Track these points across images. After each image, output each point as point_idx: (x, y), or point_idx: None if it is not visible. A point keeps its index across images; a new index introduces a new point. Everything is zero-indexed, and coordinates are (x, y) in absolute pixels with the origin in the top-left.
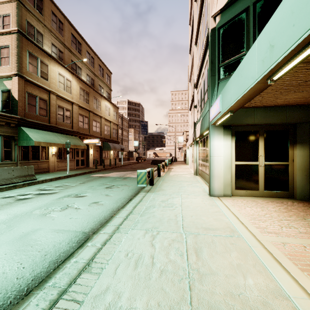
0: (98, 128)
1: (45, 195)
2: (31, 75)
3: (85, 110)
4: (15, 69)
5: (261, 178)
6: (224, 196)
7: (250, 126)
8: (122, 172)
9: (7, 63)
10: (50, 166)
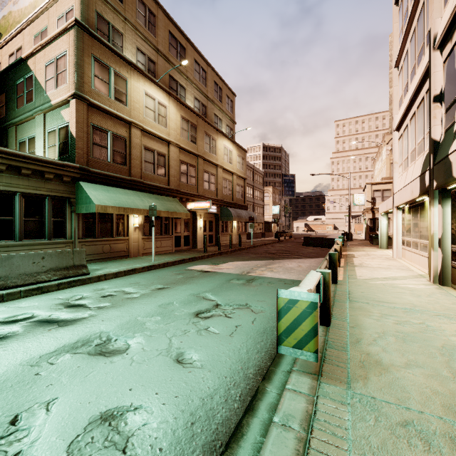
0: (212, 184)
1: (42, 332)
2: (98, 97)
3: (189, 155)
4: (72, 87)
5: None
6: None
7: None
8: (248, 261)
9: (64, 80)
10: (131, 247)
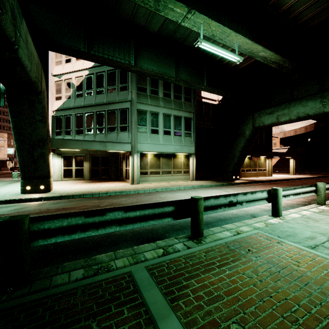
0: None
1: None
2: None
3: None
4: None
5: (74, 173)
6: (58, 181)
7: (69, 154)
8: None
9: None
10: None
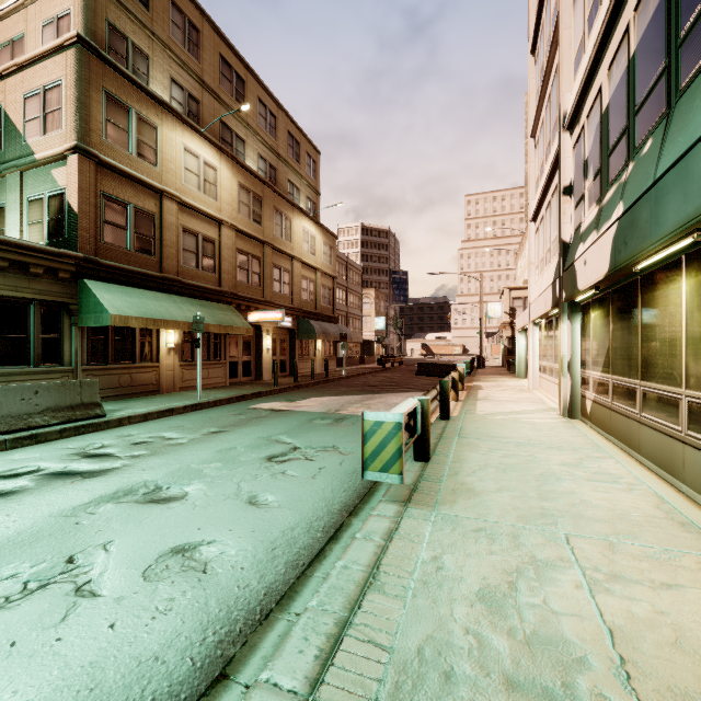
0: (285, 284)
1: (64, 485)
2: (112, 152)
3: (251, 241)
4: (72, 136)
5: None
6: None
7: None
8: (337, 396)
9: (57, 124)
10: (163, 378)
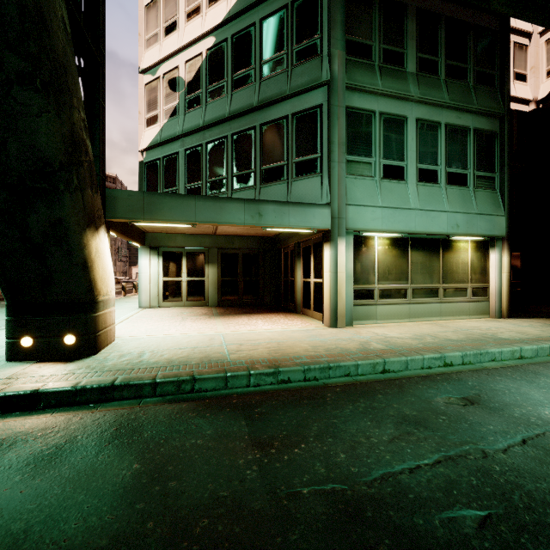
0: None
1: None
2: None
3: None
4: None
5: (184, 291)
6: (151, 308)
7: (176, 248)
8: None
9: None
10: None
